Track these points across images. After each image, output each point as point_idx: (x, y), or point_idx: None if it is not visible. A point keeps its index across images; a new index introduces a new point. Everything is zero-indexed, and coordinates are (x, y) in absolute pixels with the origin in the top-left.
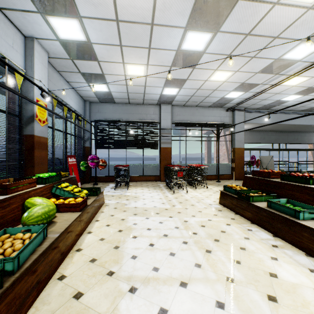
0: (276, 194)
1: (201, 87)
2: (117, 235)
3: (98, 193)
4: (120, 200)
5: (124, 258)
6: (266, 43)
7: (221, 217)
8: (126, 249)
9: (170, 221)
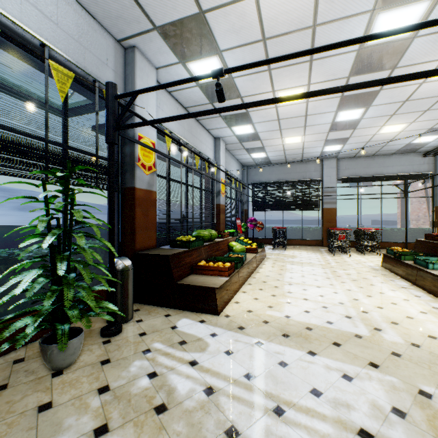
0: (437, 255)
1: (371, 140)
2: (279, 270)
3: (262, 247)
4: (279, 256)
5: (285, 277)
6: (435, 100)
7: (372, 272)
8: (286, 275)
9: (321, 270)
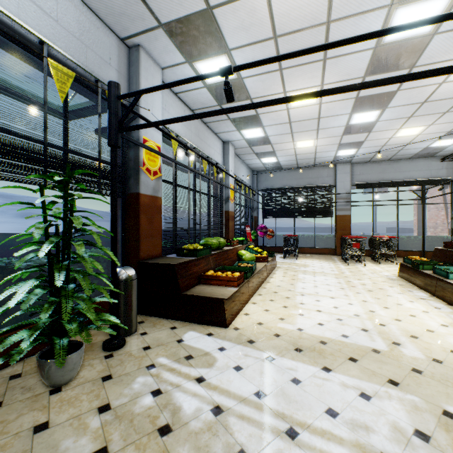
0: None
1: (387, 143)
2: (291, 280)
3: (273, 256)
4: (290, 265)
5: (297, 287)
6: None
7: (388, 283)
8: (298, 285)
9: (335, 280)
